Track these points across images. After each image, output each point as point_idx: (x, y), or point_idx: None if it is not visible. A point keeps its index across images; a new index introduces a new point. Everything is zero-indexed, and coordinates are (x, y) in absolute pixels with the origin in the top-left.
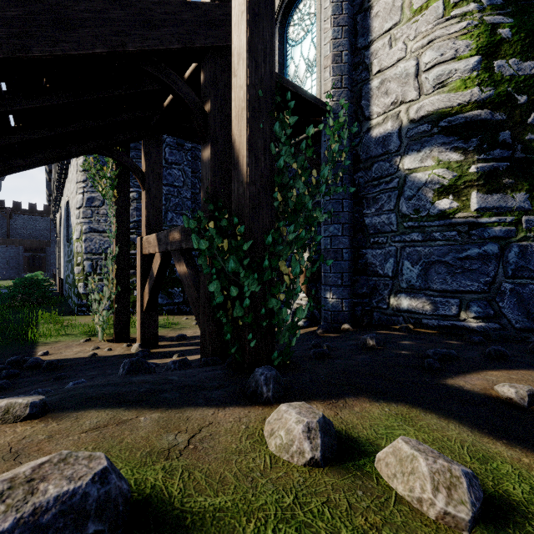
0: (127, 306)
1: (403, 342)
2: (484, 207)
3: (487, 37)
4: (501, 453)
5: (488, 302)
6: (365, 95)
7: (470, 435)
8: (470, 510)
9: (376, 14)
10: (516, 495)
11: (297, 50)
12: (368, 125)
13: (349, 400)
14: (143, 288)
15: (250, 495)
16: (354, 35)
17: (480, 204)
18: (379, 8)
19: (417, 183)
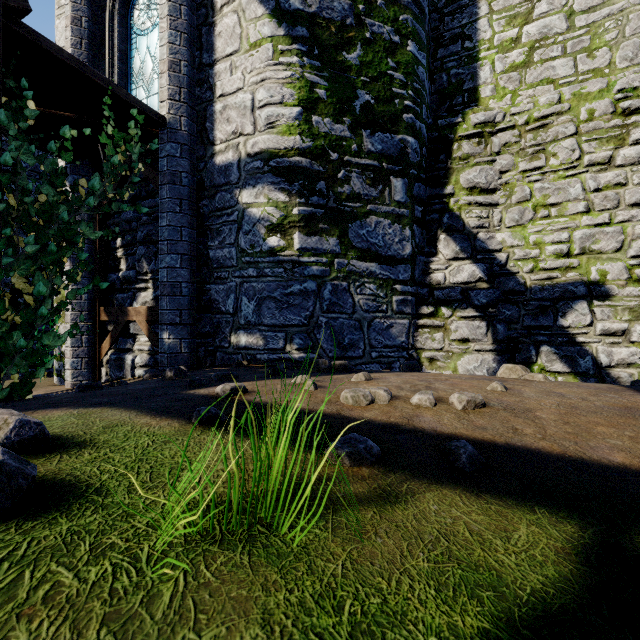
0: None
1: (212, 373)
2: (305, 247)
3: (307, 93)
4: (138, 422)
5: (308, 334)
6: (210, 117)
7: (130, 416)
8: None
9: (220, 33)
10: (101, 439)
11: (143, 42)
12: (212, 150)
13: (41, 410)
14: None
15: None
16: (199, 47)
17: (301, 245)
18: (222, 28)
19: (253, 219)
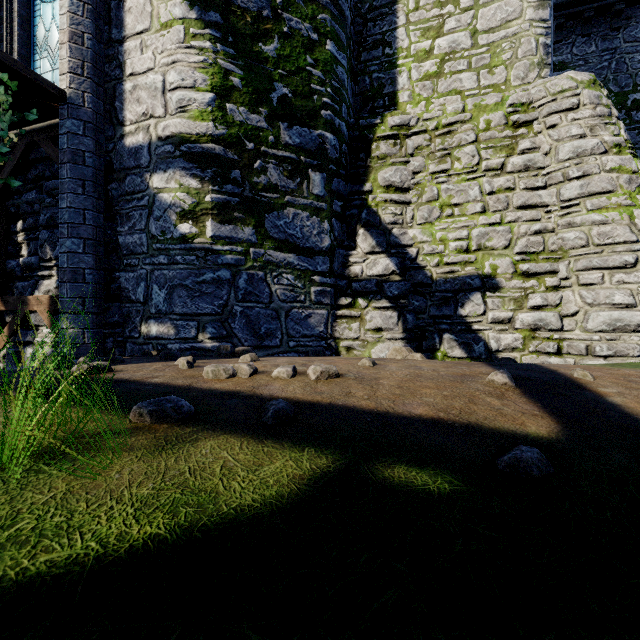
0: None
1: None
2: (218, 235)
3: (221, 80)
4: None
5: (222, 323)
6: (119, 96)
7: None
8: None
9: (129, 9)
10: None
11: (48, 9)
12: (122, 131)
13: None
14: None
15: None
16: (108, 22)
17: (214, 232)
18: (132, 4)
19: (164, 204)
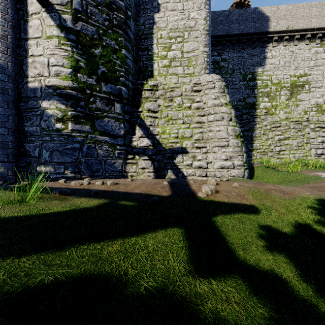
0: None
1: None
2: (74, 129)
3: (75, 63)
4: None
5: (76, 166)
6: (25, 64)
7: None
8: None
9: (31, 26)
10: None
11: None
12: (27, 80)
13: None
14: None
15: None
16: (19, 29)
17: (72, 128)
18: (32, 24)
19: (48, 115)
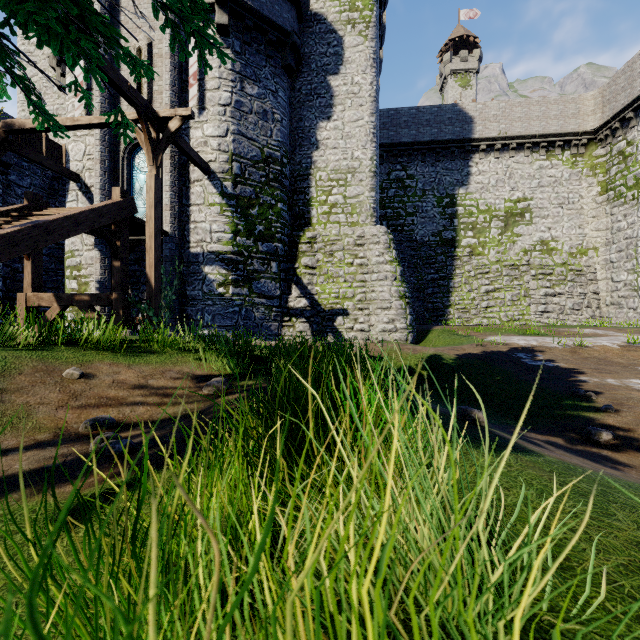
0: None
1: None
2: (234, 293)
3: (235, 228)
4: None
5: (236, 329)
6: (187, 230)
7: None
8: None
9: (193, 193)
10: None
11: (142, 177)
12: (189, 245)
13: None
14: None
15: None
16: (181, 195)
17: (233, 292)
18: (194, 191)
19: (211, 280)
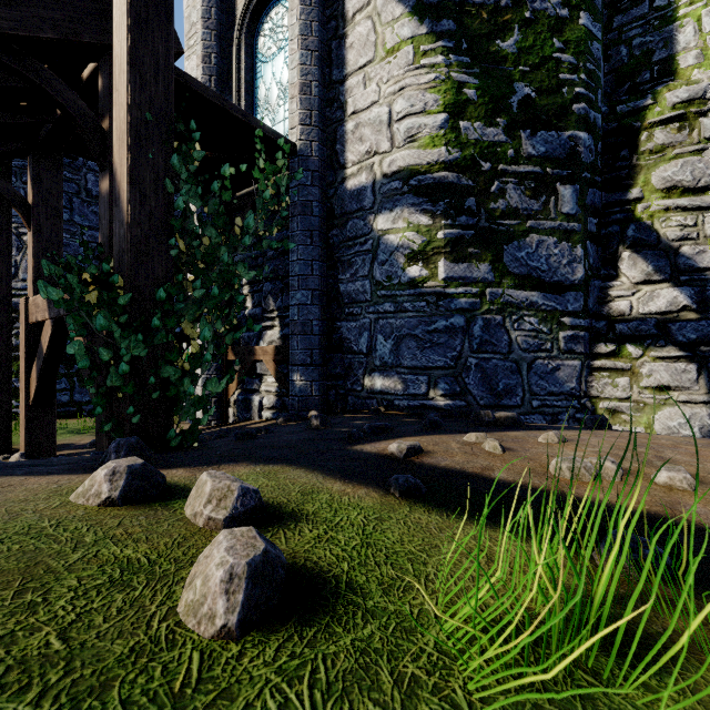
0: (6, 402)
1: (356, 422)
2: (451, 276)
3: (454, 95)
4: (332, 488)
5: (455, 378)
6: (340, 138)
7: (318, 480)
8: (229, 512)
9: (351, 45)
10: (309, 510)
11: (268, 69)
12: (343, 174)
13: (225, 465)
14: (30, 372)
15: (1, 523)
16: (329, 64)
17: (447, 273)
18: (354, 39)
19: (390, 247)
